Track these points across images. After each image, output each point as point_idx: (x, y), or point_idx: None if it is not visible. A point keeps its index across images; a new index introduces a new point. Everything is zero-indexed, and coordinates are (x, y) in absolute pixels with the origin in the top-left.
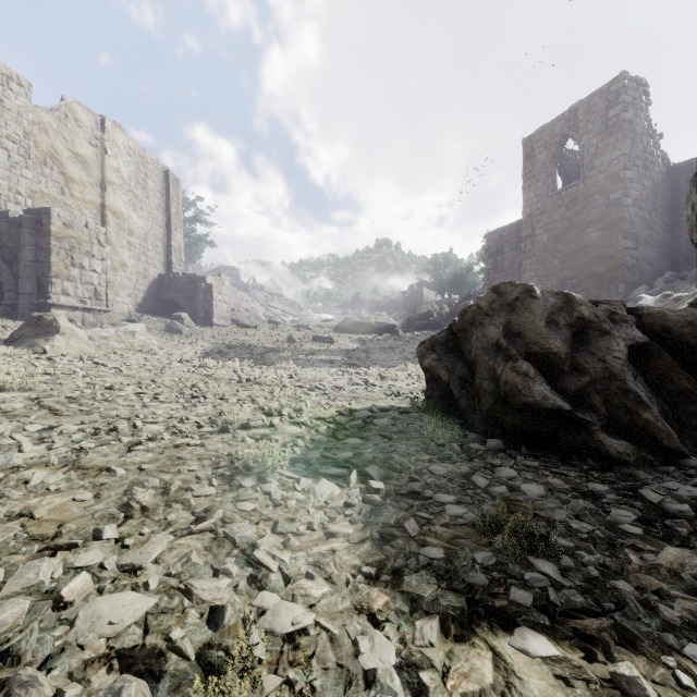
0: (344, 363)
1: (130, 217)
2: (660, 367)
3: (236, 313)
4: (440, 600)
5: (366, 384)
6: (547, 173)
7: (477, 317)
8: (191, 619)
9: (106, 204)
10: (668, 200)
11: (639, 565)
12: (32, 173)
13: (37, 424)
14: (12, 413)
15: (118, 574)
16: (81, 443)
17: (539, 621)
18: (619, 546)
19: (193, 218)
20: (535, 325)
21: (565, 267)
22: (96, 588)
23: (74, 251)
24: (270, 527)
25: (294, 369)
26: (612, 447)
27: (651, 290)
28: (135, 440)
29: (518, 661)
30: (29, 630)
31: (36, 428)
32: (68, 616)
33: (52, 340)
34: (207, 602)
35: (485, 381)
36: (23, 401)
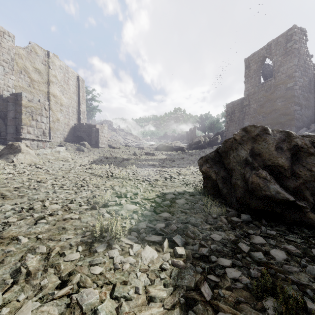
0: (160, 165)
1: (61, 97)
2: None
3: (110, 141)
4: None
5: (171, 178)
6: (256, 75)
7: (233, 145)
8: None
9: (49, 91)
10: None
11: None
12: (15, 77)
13: None
14: None
15: None
16: (9, 218)
17: None
18: None
19: (91, 98)
20: (268, 149)
21: (265, 119)
22: None
23: (33, 113)
24: (110, 291)
25: (135, 169)
26: None
27: (309, 130)
28: (42, 215)
29: None
30: None
31: None
32: None
33: (17, 155)
34: None
35: (238, 181)
36: None
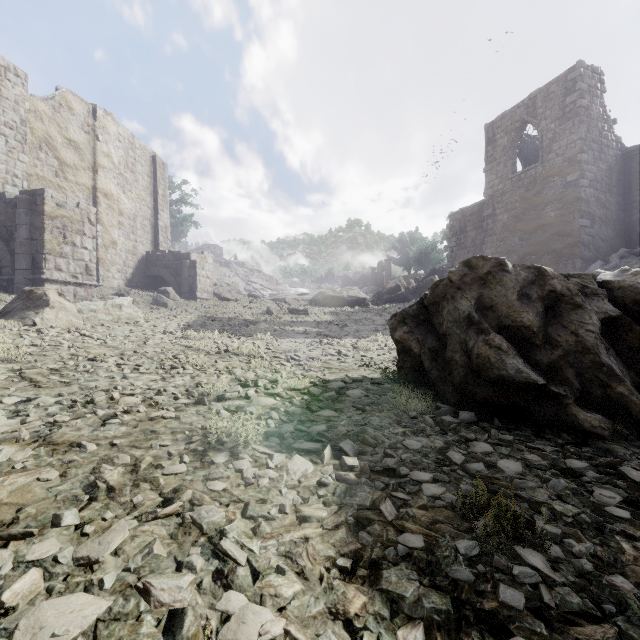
0: (318, 334)
1: (120, 198)
2: (631, 340)
3: (218, 287)
4: (423, 601)
5: (339, 355)
6: (507, 157)
7: (448, 291)
8: (146, 627)
9: (97, 186)
10: (621, 182)
11: (634, 556)
12: (28, 158)
13: (15, 396)
14: None
15: (72, 569)
16: (55, 417)
17: (535, 628)
18: (608, 532)
19: (179, 200)
20: (507, 298)
21: (525, 244)
22: (45, 587)
23: (66, 229)
24: (240, 510)
25: (271, 340)
26: (586, 420)
27: (607, 265)
28: (111, 413)
29: None
30: None
31: (13, 401)
32: (7, 626)
33: (42, 313)
34: (166, 605)
35: (456, 354)
36: (5, 372)
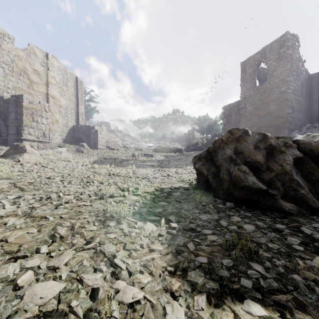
0: (158, 166)
1: (59, 99)
2: (308, 168)
3: (108, 143)
4: (206, 285)
5: (168, 176)
6: (251, 78)
7: (221, 144)
8: (82, 295)
9: (48, 93)
10: (308, 91)
11: (303, 266)
12: (14, 79)
13: (13, 195)
14: (1, 190)
15: (46, 271)
16: (33, 204)
17: (256, 296)
18: (292, 256)
19: (89, 99)
20: (249, 148)
21: (260, 122)
22: (35, 278)
23: (34, 114)
24: (122, 246)
25: (135, 169)
26: (286, 206)
27: (300, 132)
28: (59, 203)
29: (247, 318)
30: (0, 301)
31: (12, 197)
32: (20, 294)
33: (23, 155)
34: (90, 286)
35: (225, 175)
36: (7, 184)
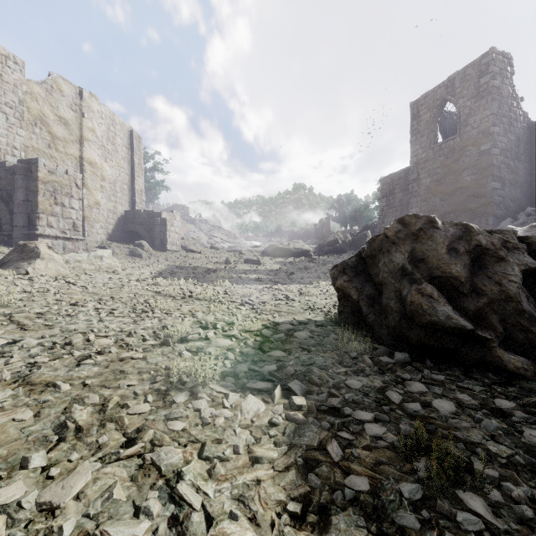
0: (269, 281)
1: (102, 166)
2: None
3: (185, 241)
4: None
5: (287, 300)
6: (430, 130)
7: (384, 245)
8: None
9: (83, 156)
10: (528, 150)
11: None
12: (25, 132)
13: (2, 338)
14: None
15: (34, 514)
16: (36, 358)
17: None
18: None
19: (152, 168)
20: (437, 252)
21: (445, 204)
22: (6, 535)
23: (57, 192)
24: (197, 450)
25: (229, 286)
26: (510, 362)
27: (515, 222)
28: (86, 354)
29: None
30: None
31: (1, 343)
32: None
33: (34, 263)
34: None
35: (391, 301)
36: None
